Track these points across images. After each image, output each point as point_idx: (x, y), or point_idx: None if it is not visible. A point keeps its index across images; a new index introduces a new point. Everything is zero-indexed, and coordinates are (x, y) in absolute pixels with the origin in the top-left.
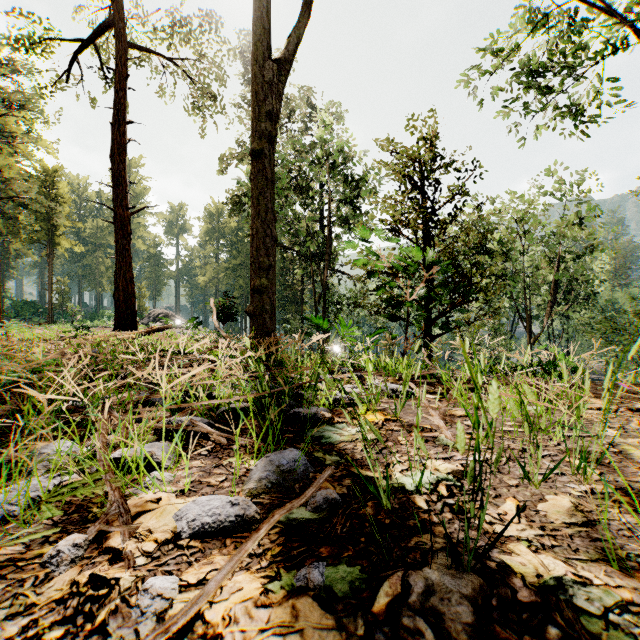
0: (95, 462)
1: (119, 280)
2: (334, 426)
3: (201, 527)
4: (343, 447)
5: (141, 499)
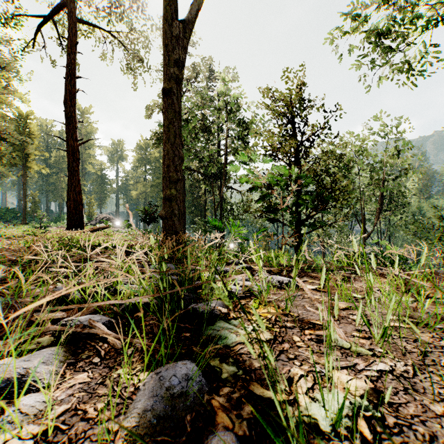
0: None
1: (70, 193)
2: (230, 323)
3: None
4: (240, 351)
5: None
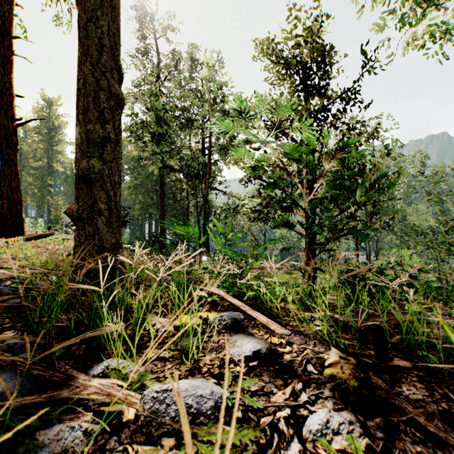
0: None
1: (4, 188)
2: None
3: None
4: None
5: None
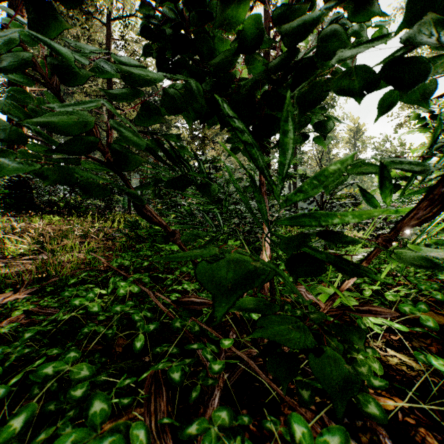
0: None
1: None
2: None
3: None
4: None
5: None
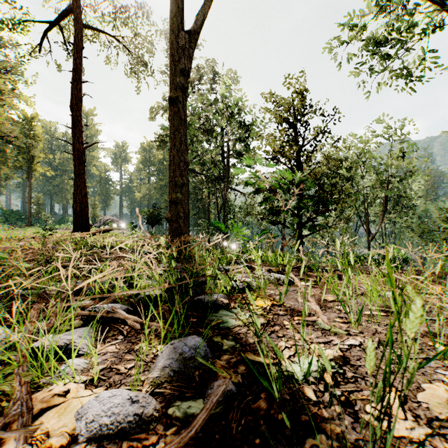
0: (15, 353)
1: (76, 195)
2: (230, 311)
3: (98, 429)
4: (238, 331)
5: (49, 392)
